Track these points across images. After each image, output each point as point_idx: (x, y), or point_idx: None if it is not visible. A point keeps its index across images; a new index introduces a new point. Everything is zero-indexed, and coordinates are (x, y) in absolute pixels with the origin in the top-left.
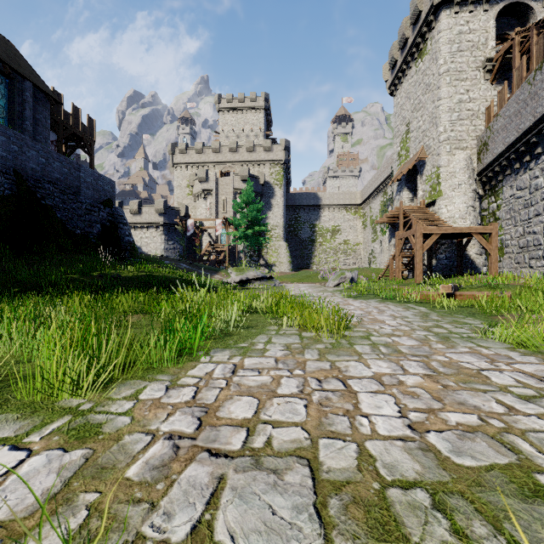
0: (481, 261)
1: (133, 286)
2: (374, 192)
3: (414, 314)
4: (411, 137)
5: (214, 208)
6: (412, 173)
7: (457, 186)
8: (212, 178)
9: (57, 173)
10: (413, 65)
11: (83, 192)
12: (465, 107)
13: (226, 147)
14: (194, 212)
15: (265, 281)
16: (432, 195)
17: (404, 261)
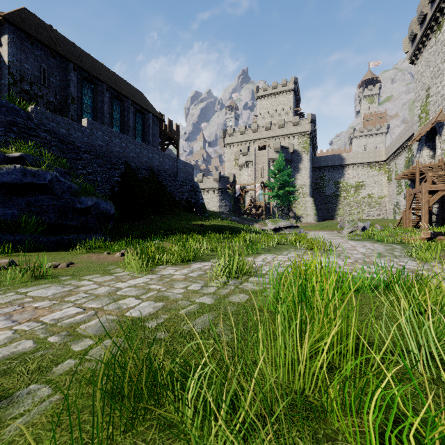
0: None
1: (212, 231)
2: (398, 149)
3: (385, 248)
4: (431, 101)
5: (254, 175)
6: (432, 133)
7: None
8: (252, 152)
9: (167, 166)
10: (432, 37)
11: (178, 175)
12: None
13: (263, 127)
14: (239, 178)
15: (292, 229)
16: None
17: None
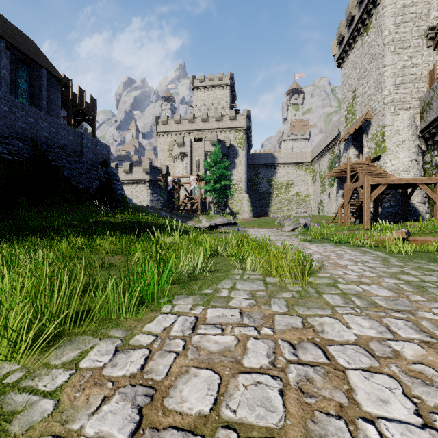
0: (424, 209)
1: (121, 231)
2: (322, 151)
3: (373, 258)
4: (357, 101)
5: (189, 167)
6: (358, 133)
7: (401, 142)
8: (188, 143)
9: (64, 140)
10: (359, 39)
11: (85, 155)
12: (408, 72)
13: (199, 118)
14: (173, 170)
15: (230, 227)
16: (377, 151)
17: (350, 209)
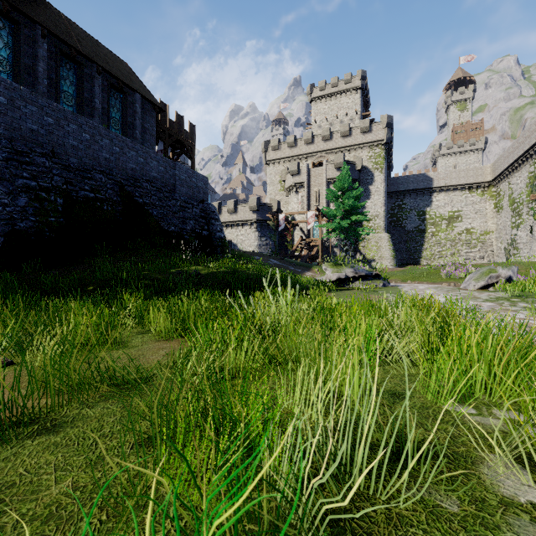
0: None
1: (211, 286)
2: (516, 162)
3: None
4: None
5: (306, 201)
6: None
7: None
8: (304, 169)
9: (154, 172)
10: None
11: (178, 189)
12: None
13: (318, 136)
14: (286, 207)
15: (370, 280)
16: None
17: None
